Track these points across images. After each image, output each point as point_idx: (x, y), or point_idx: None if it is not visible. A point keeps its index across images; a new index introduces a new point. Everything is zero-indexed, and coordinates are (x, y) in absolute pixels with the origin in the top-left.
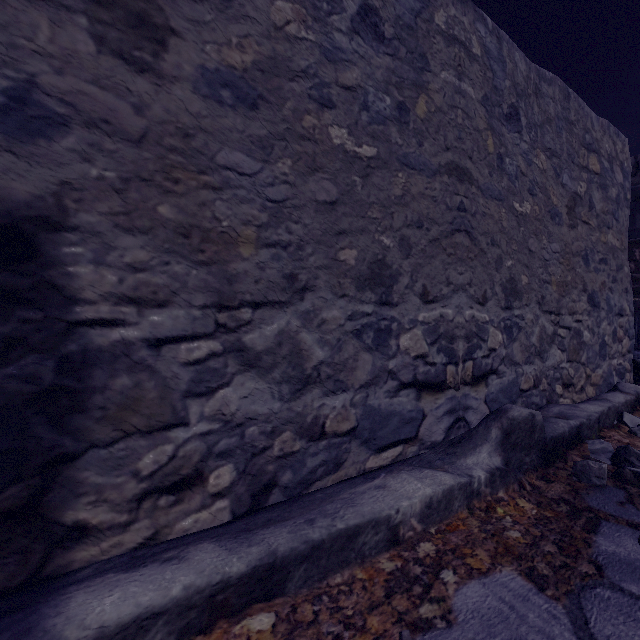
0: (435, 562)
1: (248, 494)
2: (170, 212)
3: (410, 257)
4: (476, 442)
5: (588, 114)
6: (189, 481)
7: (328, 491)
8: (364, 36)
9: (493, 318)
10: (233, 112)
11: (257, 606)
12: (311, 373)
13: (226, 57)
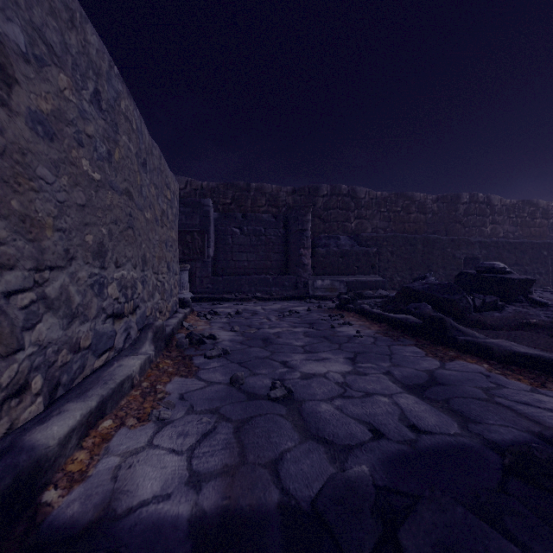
0: (151, 386)
1: (48, 393)
2: (17, 205)
3: (112, 241)
4: (143, 341)
5: (167, 168)
6: (23, 388)
7: (94, 377)
8: (95, 105)
9: (138, 276)
10: (43, 141)
11: (100, 421)
12: (75, 311)
13: (40, 104)
